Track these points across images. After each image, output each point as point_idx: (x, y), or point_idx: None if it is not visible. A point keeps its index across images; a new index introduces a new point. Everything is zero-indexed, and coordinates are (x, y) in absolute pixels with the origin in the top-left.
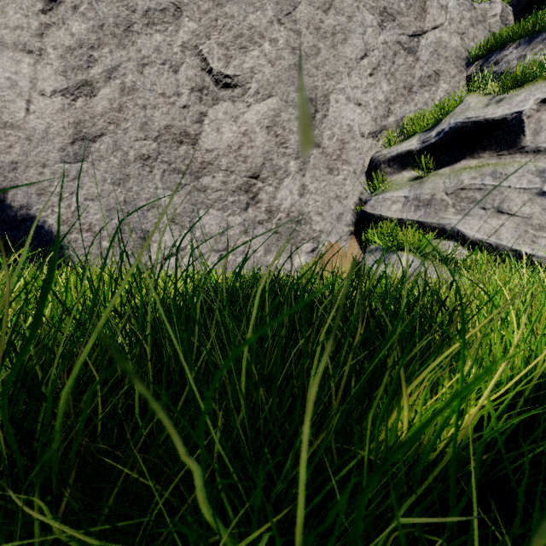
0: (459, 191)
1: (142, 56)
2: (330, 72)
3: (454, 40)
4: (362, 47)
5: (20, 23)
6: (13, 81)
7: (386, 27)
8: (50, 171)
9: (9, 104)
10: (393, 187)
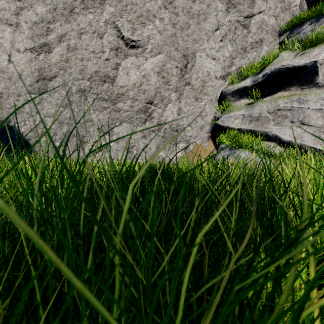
0: (277, 111)
1: (80, 28)
2: (196, 39)
3: (271, 20)
4: (215, 23)
5: (4, 6)
6: None
7: (230, 12)
8: (23, 99)
9: None
10: (235, 109)
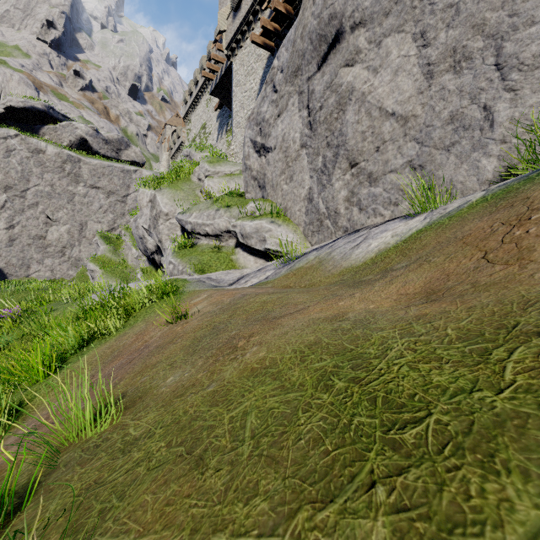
0: None
1: (28, 217)
2: (87, 215)
3: None
4: (99, 206)
5: None
6: None
7: (111, 197)
8: (3, 250)
9: None
10: None
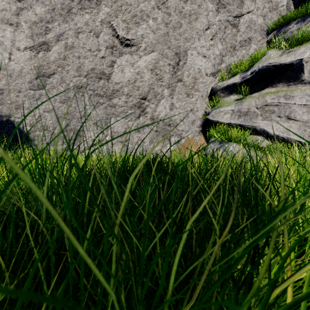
0: (264, 106)
1: (78, 27)
2: (188, 38)
3: (259, 20)
4: (206, 23)
5: (5, 7)
6: (1, 41)
7: (220, 12)
8: (23, 95)
9: None
10: (225, 104)
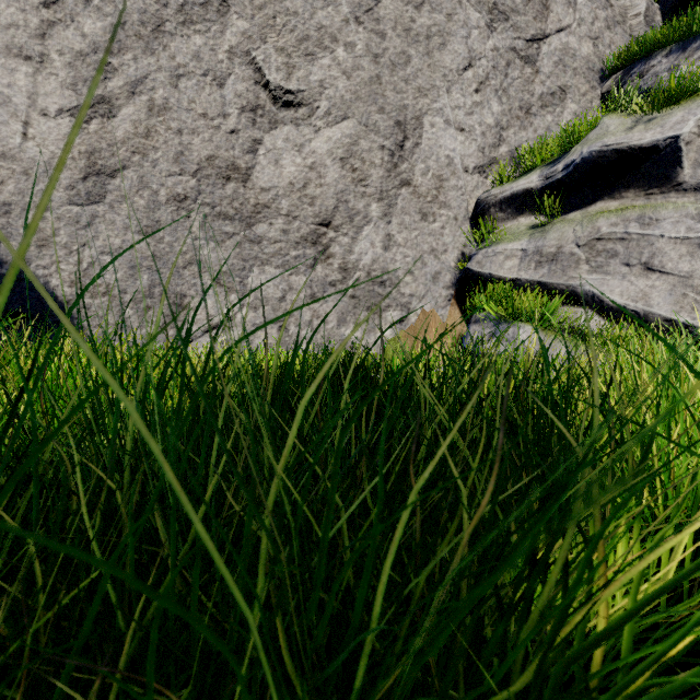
0: (594, 242)
1: (177, 65)
2: (424, 87)
3: (585, 47)
4: (465, 54)
5: (14, 20)
6: (5, 96)
7: (497, 29)
8: (55, 216)
9: (0, 127)
10: (507, 237)
